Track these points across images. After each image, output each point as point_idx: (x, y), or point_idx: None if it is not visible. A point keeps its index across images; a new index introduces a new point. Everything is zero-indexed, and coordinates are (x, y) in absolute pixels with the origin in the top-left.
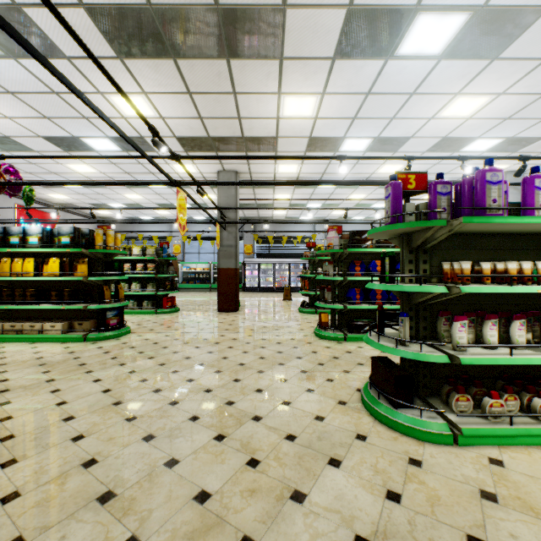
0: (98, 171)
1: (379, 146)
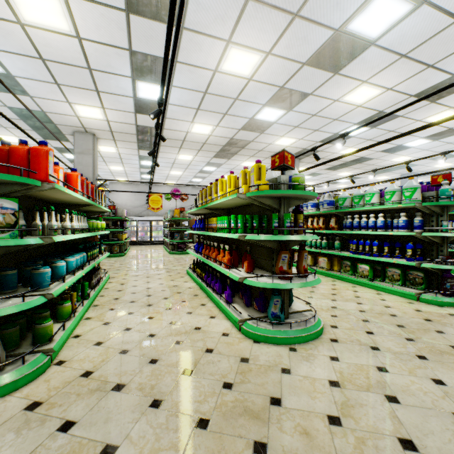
0: (348, 185)
1: None
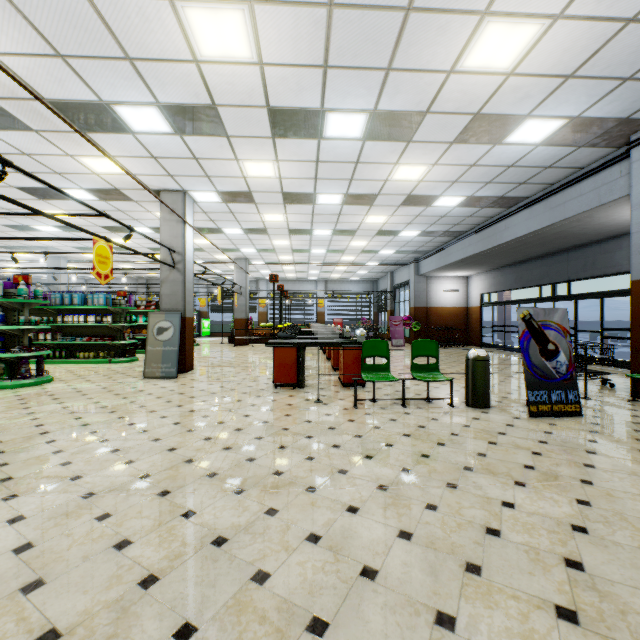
0: None
1: (121, 249)
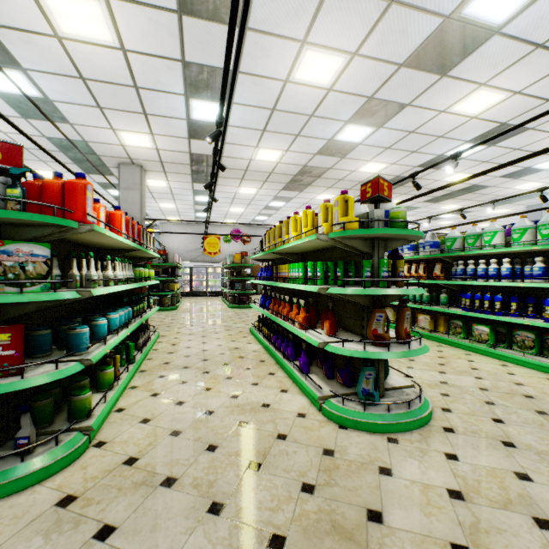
0: (453, 222)
1: None
